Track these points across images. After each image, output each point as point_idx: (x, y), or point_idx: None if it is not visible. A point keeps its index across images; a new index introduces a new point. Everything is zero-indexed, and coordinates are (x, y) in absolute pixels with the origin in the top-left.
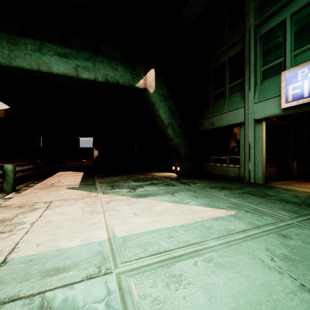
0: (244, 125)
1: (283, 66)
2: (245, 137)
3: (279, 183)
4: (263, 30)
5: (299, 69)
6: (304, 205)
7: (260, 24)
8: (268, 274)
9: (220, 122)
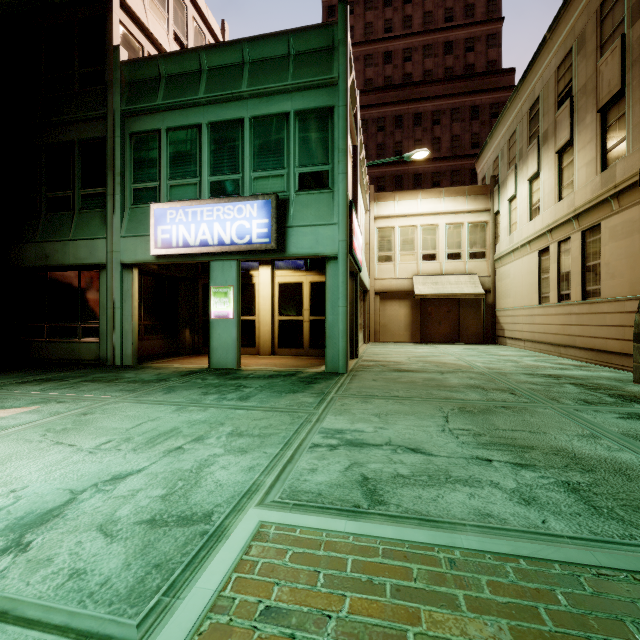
0: (107, 269)
1: (158, 194)
2: (107, 291)
3: (159, 362)
4: (135, 127)
5: (168, 208)
6: (156, 381)
7: (130, 114)
8: (23, 447)
9: (63, 256)
